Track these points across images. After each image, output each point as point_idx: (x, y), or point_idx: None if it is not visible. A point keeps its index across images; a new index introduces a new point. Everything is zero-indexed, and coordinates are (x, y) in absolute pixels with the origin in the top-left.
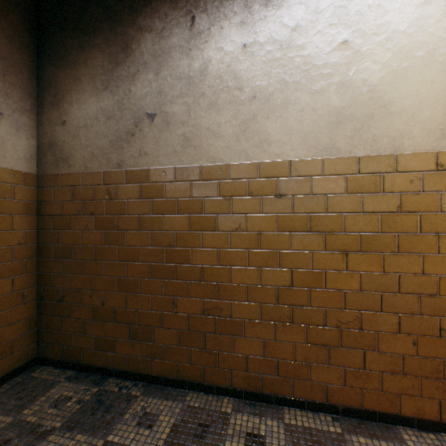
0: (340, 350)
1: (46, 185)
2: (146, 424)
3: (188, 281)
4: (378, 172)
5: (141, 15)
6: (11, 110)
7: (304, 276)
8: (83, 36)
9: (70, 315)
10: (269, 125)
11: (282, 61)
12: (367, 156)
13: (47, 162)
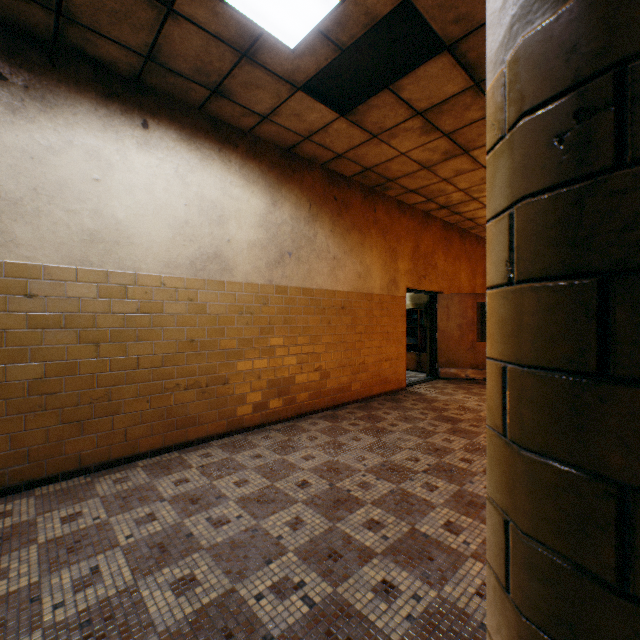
0: (94, 421)
1: None
2: None
3: None
4: (124, 284)
5: None
6: None
7: (59, 367)
8: None
9: None
10: (18, 228)
11: (34, 173)
12: (116, 271)
13: None
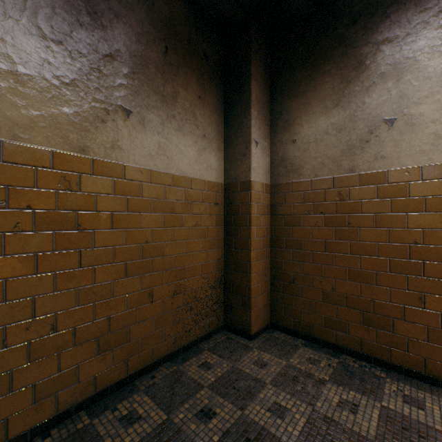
0: None
1: (277, 192)
2: (414, 404)
3: (441, 279)
4: None
5: (376, 31)
6: (260, 139)
7: None
8: (312, 68)
9: (300, 294)
10: None
11: None
12: None
13: (279, 174)
